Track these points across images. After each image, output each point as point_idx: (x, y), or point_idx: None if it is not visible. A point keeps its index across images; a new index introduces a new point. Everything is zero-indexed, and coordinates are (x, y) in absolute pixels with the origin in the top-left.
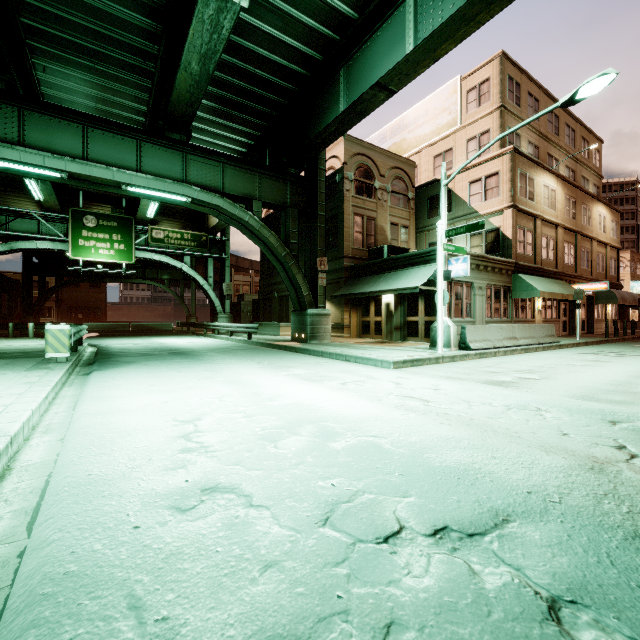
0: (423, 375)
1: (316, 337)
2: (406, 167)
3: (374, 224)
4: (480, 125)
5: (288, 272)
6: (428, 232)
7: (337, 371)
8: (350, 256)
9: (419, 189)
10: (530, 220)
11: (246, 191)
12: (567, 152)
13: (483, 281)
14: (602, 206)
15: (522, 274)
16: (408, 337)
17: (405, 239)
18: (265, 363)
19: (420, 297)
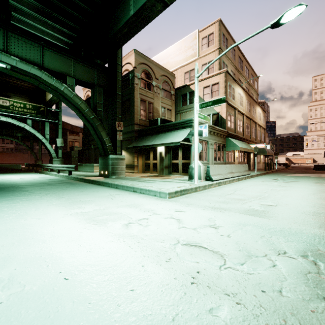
0: (195, 206)
1: (115, 173)
2: (170, 76)
3: (152, 106)
4: (209, 57)
5: (95, 130)
6: (181, 114)
7: (124, 205)
8: (138, 124)
9: (177, 90)
10: (233, 110)
11: (62, 70)
12: (246, 79)
13: (213, 140)
14: (259, 108)
15: (230, 138)
16: (172, 172)
17: (169, 117)
18: (64, 198)
19: (179, 148)
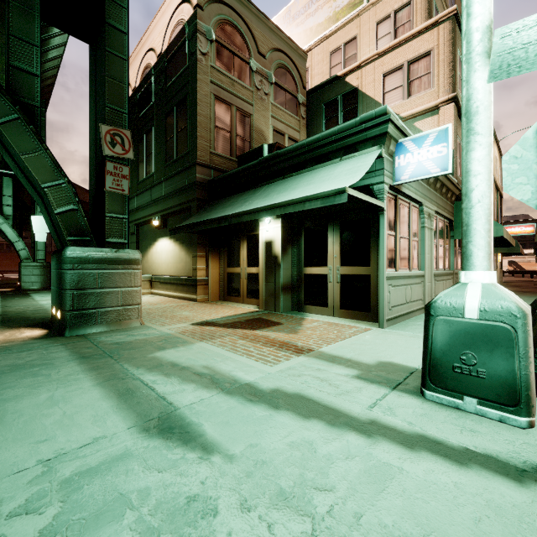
0: None
1: (93, 317)
2: (295, 57)
3: (249, 123)
4: None
5: (6, 146)
6: None
7: None
8: (208, 164)
9: (311, 94)
10: None
11: None
12: None
13: (432, 204)
14: (496, 147)
15: None
16: (307, 305)
17: None
18: None
19: (331, 228)
